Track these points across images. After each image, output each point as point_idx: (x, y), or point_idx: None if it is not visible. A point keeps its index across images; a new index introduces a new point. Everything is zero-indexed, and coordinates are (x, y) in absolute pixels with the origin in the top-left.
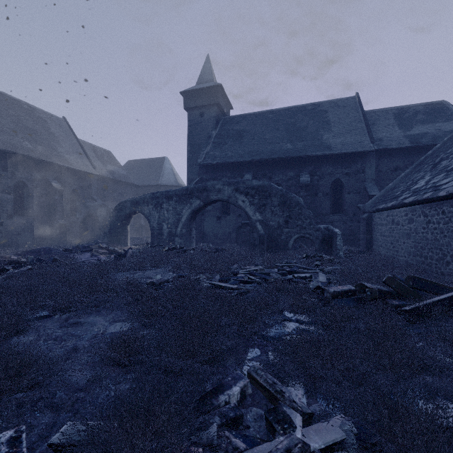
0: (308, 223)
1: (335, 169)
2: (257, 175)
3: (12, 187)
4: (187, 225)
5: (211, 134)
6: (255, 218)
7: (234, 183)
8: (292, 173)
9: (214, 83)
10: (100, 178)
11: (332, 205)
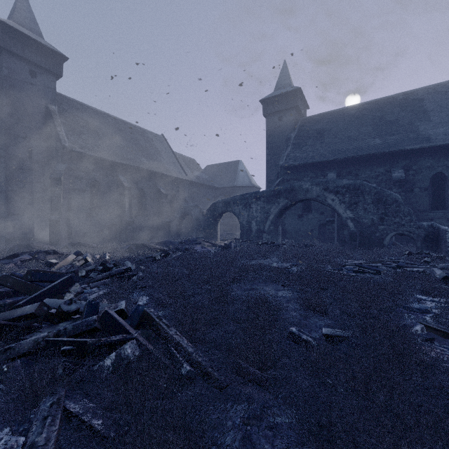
0: (407, 220)
1: (435, 162)
2: (341, 173)
3: (136, 194)
4: (274, 222)
5: (290, 136)
6: (345, 215)
7: (323, 183)
8: (382, 169)
9: (293, 87)
10: (190, 182)
11: (431, 201)
